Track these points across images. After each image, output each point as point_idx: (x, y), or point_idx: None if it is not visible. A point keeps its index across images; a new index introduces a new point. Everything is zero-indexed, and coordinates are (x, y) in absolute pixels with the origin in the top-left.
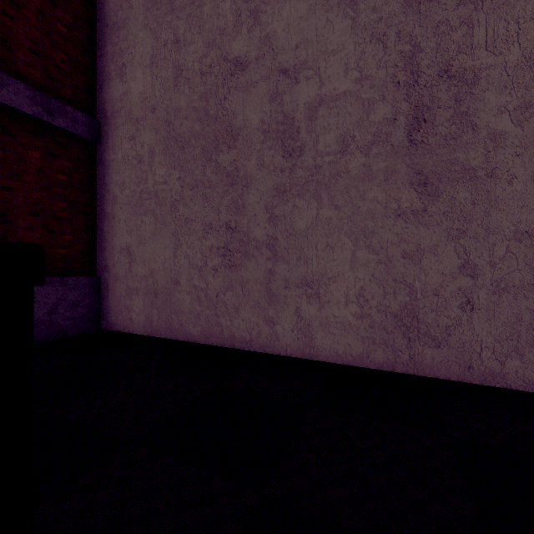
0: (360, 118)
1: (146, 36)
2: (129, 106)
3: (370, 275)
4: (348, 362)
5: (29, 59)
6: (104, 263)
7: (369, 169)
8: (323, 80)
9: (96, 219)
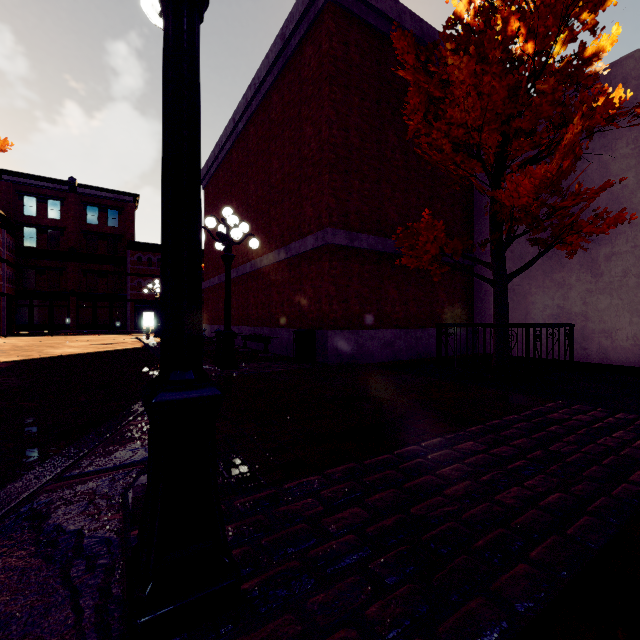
0: (634, 262)
1: None
2: None
3: (639, 328)
4: (627, 365)
5: None
6: (479, 321)
7: (639, 284)
8: (613, 245)
9: (473, 300)
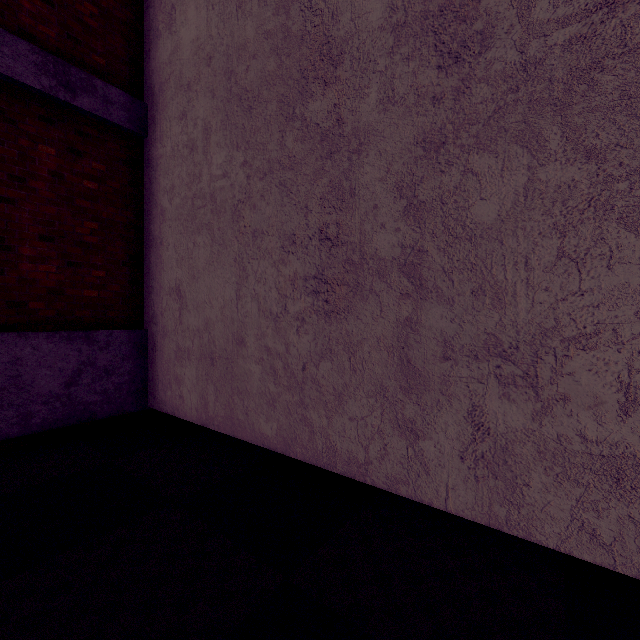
0: None
1: None
2: (179, 67)
3: None
4: (631, 569)
5: (39, 11)
6: (151, 310)
7: None
8: None
9: (142, 246)
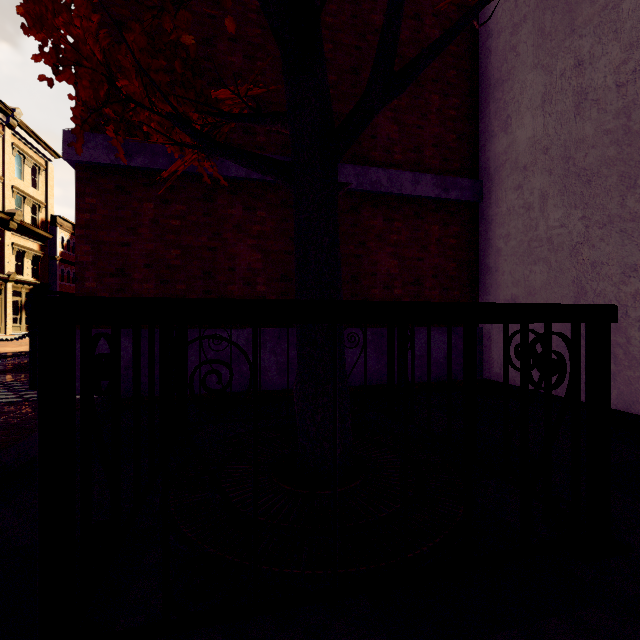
0: None
1: (536, 76)
2: (515, 156)
3: None
4: None
5: (432, 153)
6: None
7: None
8: None
9: (477, 273)
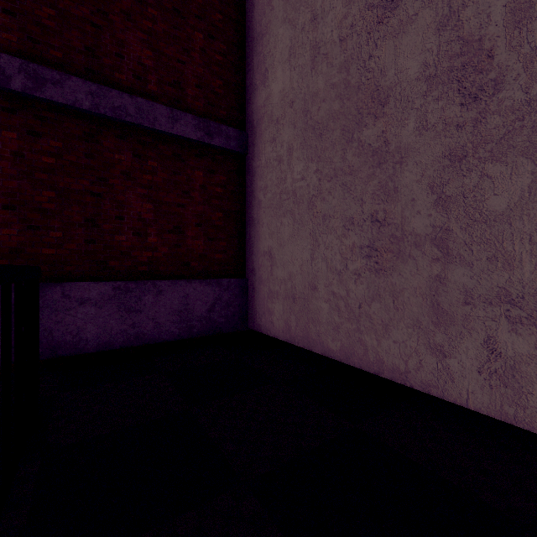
0: None
1: (285, 30)
2: (271, 109)
3: None
4: None
5: (195, 93)
6: (251, 266)
7: None
8: None
9: (245, 225)
